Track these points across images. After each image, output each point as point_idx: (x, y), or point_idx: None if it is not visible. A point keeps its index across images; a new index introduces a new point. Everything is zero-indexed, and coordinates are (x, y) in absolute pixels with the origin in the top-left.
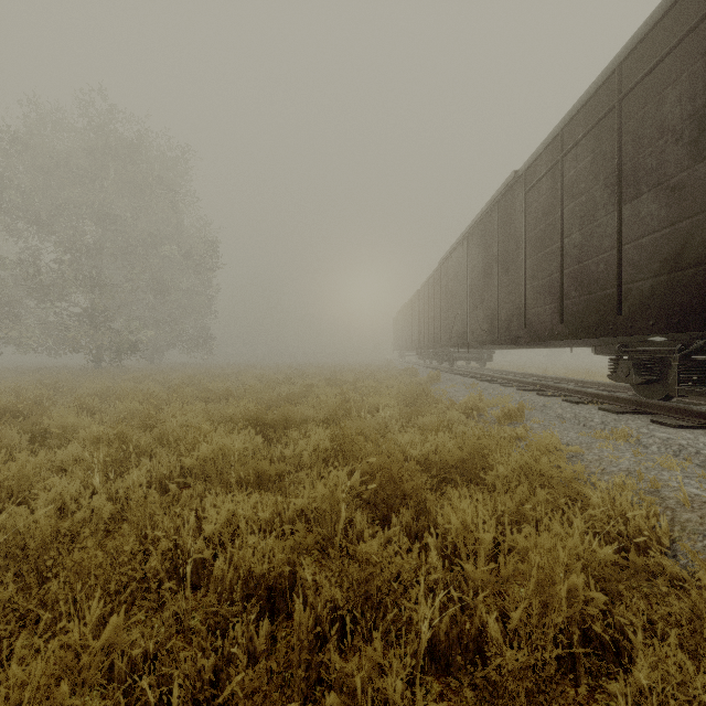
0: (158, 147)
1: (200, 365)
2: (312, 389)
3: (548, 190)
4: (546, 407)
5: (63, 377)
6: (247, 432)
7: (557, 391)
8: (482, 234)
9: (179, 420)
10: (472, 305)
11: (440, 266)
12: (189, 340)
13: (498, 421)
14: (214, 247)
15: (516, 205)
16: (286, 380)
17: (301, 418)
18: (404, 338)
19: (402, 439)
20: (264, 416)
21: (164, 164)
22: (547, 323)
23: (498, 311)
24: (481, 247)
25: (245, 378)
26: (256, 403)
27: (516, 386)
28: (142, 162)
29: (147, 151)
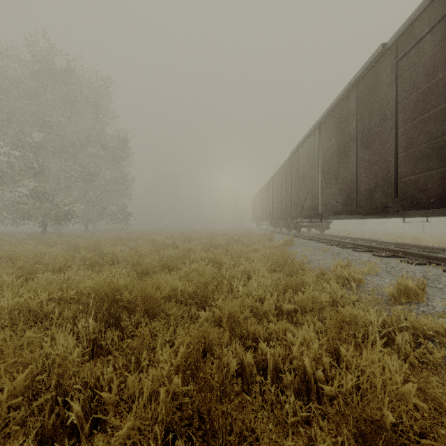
0: (87, 78)
1: (119, 231)
2: (189, 254)
3: (436, 45)
4: (430, 279)
5: (3, 241)
6: (71, 335)
7: (421, 258)
8: (336, 119)
9: (10, 304)
10: (325, 181)
11: (291, 156)
12: (111, 214)
13: (393, 301)
14: (126, 147)
15: (382, 79)
16: (170, 244)
17: (165, 296)
18: (260, 212)
19: (291, 339)
20: (117, 296)
21: (91, 89)
22: (434, 189)
23: (356, 184)
24: (335, 131)
25: (141, 242)
26: (111, 279)
27: (368, 251)
28: (72, 84)
29: (76, 77)
